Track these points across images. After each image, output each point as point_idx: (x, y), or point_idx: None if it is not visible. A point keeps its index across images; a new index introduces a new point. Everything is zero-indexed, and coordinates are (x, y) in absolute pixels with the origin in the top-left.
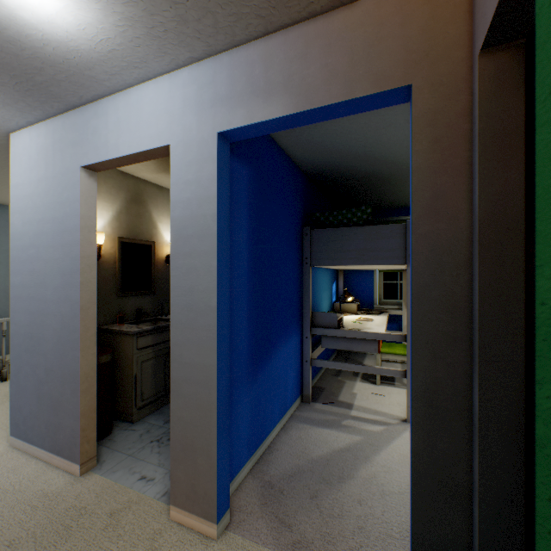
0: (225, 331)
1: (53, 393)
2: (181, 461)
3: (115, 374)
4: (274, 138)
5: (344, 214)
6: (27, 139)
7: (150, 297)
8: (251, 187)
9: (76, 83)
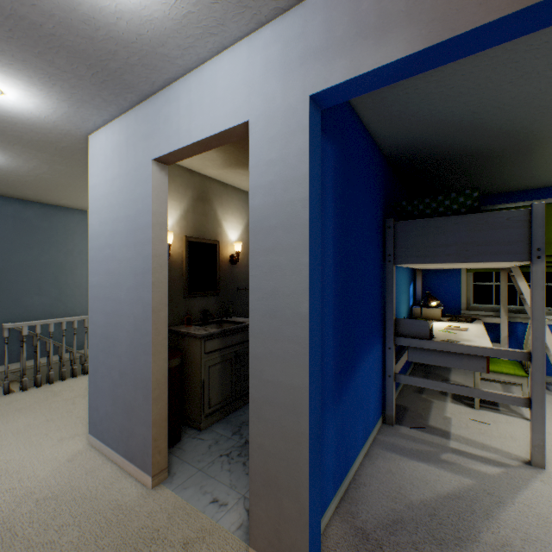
0: (315, 344)
1: (126, 396)
2: (261, 498)
3: (183, 378)
4: (358, 112)
5: (440, 201)
6: (103, 139)
7: (215, 298)
8: (336, 169)
9: (148, 66)
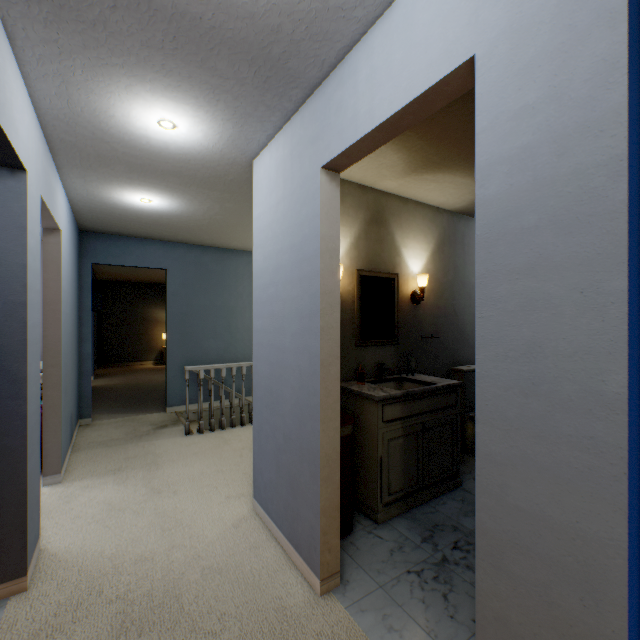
0: (636, 458)
1: (291, 467)
2: None
3: (354, 449)
4: None
5: None
6: (266, 160)
7: (391, 348)
8: None
9: (316, 37)
